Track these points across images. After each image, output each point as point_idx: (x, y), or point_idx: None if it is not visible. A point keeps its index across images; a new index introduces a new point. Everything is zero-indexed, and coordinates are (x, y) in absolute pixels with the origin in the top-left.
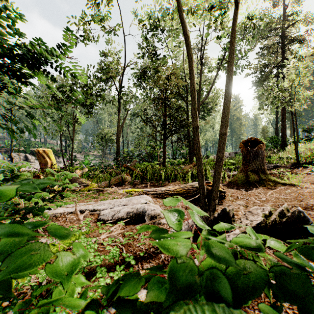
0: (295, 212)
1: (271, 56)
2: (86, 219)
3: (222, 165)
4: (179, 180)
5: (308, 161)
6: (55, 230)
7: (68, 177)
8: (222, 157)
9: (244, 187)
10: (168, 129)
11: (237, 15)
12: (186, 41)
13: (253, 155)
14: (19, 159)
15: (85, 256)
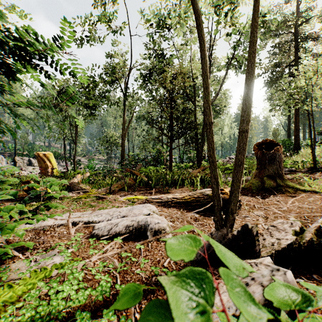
0: None
1: (283, 54)
2: (77, 234)
3: (242, 170)
4: (187, 185)
5: None
6: None
7: (54, 185)
8: (243, 160)
9: (259, 194)
10: (175, 131)
11: None
12: (197, 21)
13: (270, 159)
14: (22, 163)
15: None
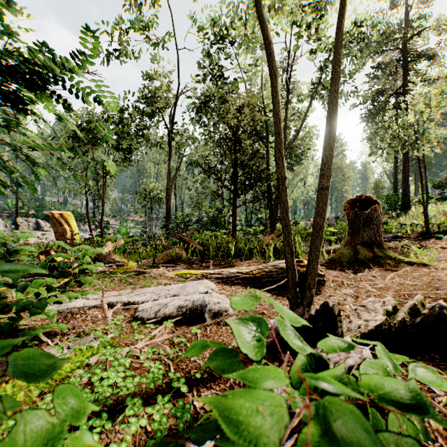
0: (435, 308)
1: (388, 78)
2: (116, 317)
3: (322, 236)
4: (256, 257)
5: (443, 230)
6: (25, 361)
7: (88, 254)
8: (322, 224)
9: (351, 268)
10: (240, 183)
11: (345, 8)
12: (267, 49)
13: (365, 221)
14: (27, 226)
15: (79, 412)
